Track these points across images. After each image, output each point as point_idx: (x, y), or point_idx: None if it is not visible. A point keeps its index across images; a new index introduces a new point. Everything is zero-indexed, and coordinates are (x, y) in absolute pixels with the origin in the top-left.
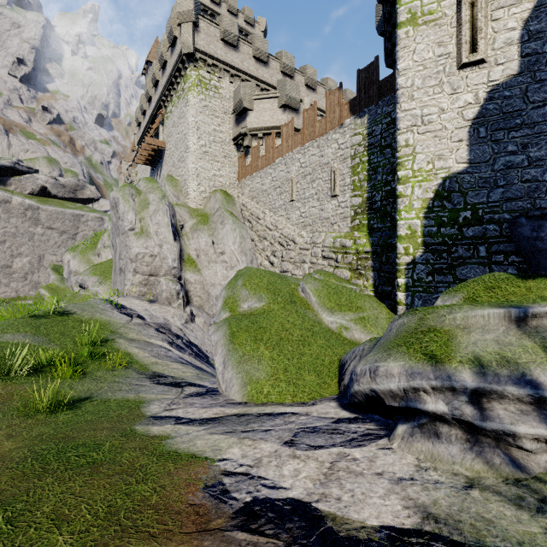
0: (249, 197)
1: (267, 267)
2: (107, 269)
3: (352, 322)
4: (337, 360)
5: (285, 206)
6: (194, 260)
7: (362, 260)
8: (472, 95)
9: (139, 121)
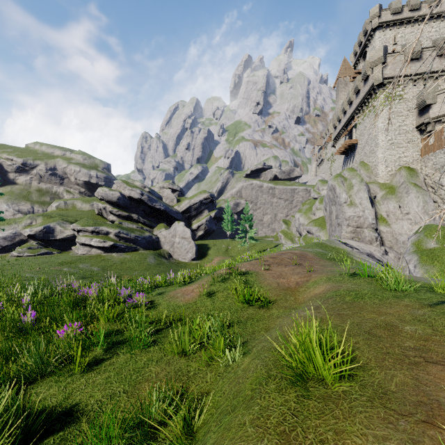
0: (432, 169)
1: None
2: (321, 223)
3: None
4: None
5: None
6: (385, 218)
7: None
8: None
9: (335, 126)
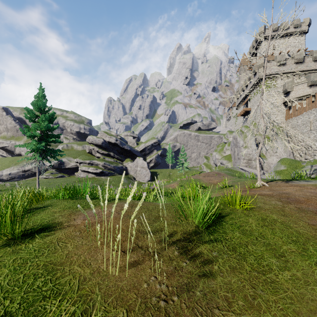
0: (291, 127)
1: (298, 157)
2: (229, 158)
3: None
4: None
5: (308, 132)
6: (264, 155)
7: None
8: None
9: (238, 98)
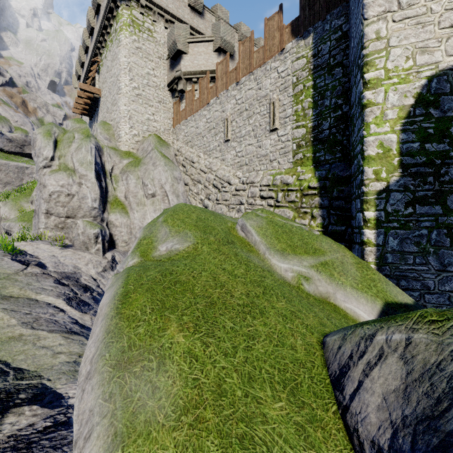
0: (184, 142)
1: None
2: None
3: (313, 269)
4: (316, 344)
5: (220, 147)
6: (121, 202)
7: (308, 197)
8: None
9: (79, 74)
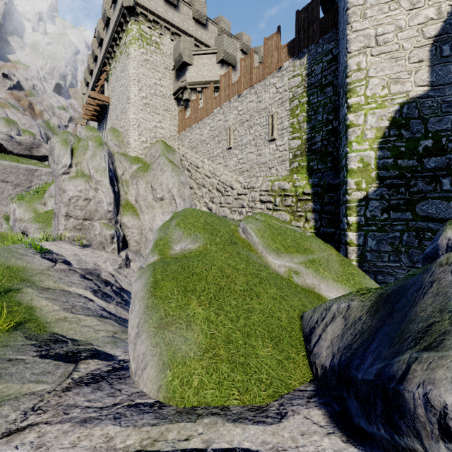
0: (189, 148)
1: None
2: (50, 217)
3: (302, 265)
4: (297, 317)
5: (223, 154)
6: (132, 205)
7: (302, 202)
8: (434, 9)
9: (87, 81)
